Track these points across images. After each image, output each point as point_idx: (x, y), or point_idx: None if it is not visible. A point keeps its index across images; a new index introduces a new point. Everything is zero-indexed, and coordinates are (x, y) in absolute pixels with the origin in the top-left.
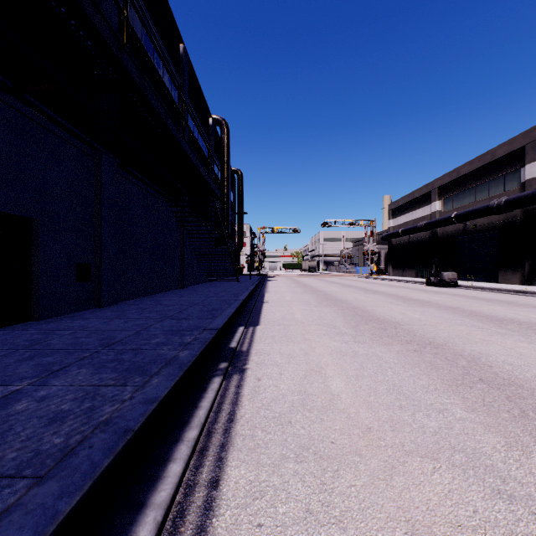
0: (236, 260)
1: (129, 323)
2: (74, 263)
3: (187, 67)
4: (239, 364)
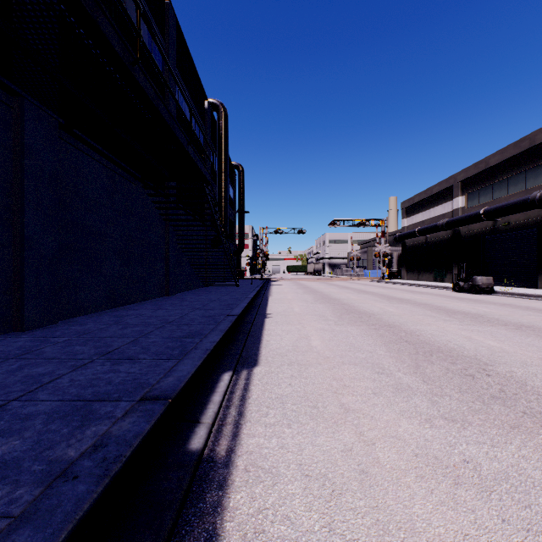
0: (237, 263)
1: (19, 373)
2: None
3: (174, 30)
4: None
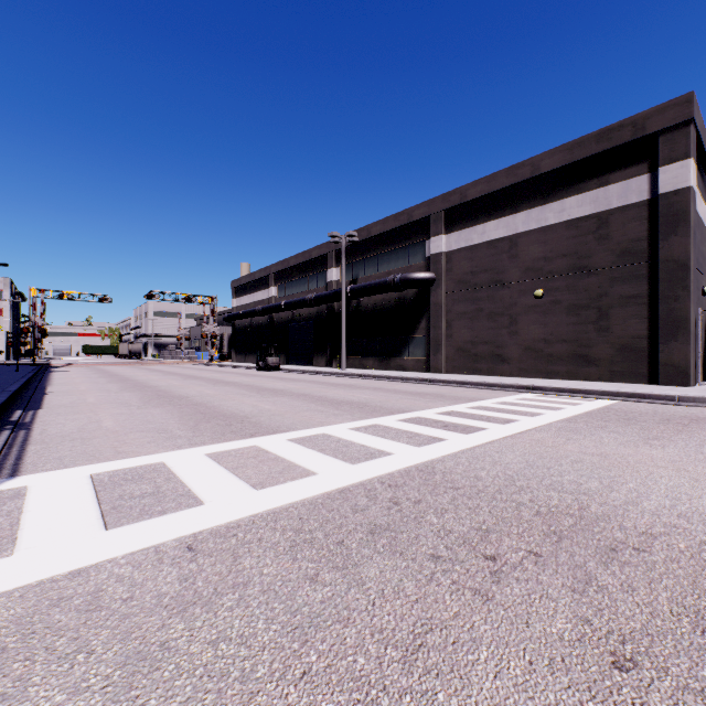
0: None
1: None
2: None
3: None
4: (25, 427)
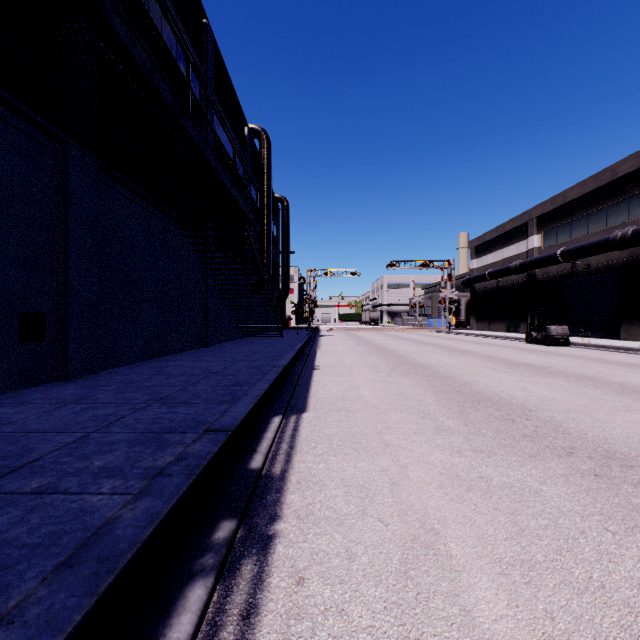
0: (281, 311)
1: (85, 414)
2: (16, 312)
3: (212, 52)
4: (262, 520)
